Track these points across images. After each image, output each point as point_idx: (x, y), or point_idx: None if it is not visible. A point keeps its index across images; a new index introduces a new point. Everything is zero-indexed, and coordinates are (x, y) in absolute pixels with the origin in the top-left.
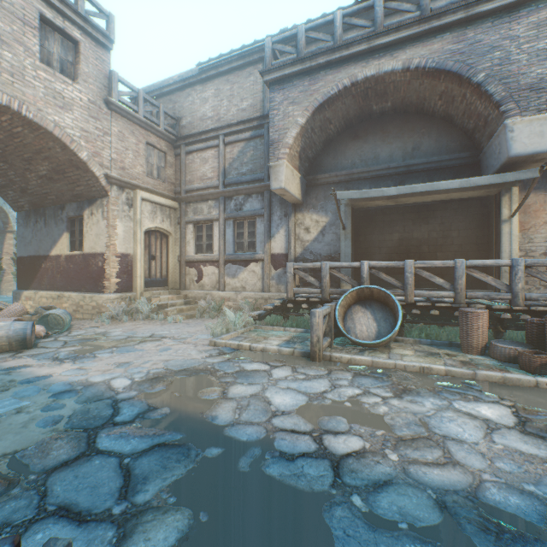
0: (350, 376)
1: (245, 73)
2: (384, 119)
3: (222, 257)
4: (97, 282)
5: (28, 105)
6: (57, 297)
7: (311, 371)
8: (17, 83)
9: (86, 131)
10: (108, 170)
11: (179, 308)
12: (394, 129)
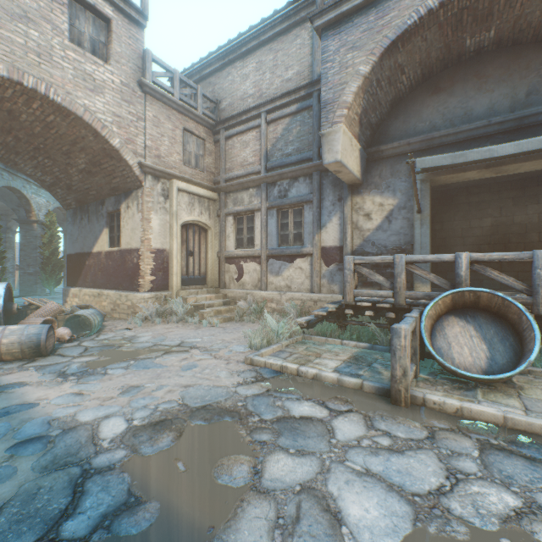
0: (475, 449)
1: (290, 36)
2: (479, 59)
3: (264, 252)
4: (132, 280)
5: (56, 88)
6: (98, 294)
7: (398, 428)
8: (44, 64)
9: (119, 116)
10: (142, 158)
11: (216, 310)
12: (496, 70)
